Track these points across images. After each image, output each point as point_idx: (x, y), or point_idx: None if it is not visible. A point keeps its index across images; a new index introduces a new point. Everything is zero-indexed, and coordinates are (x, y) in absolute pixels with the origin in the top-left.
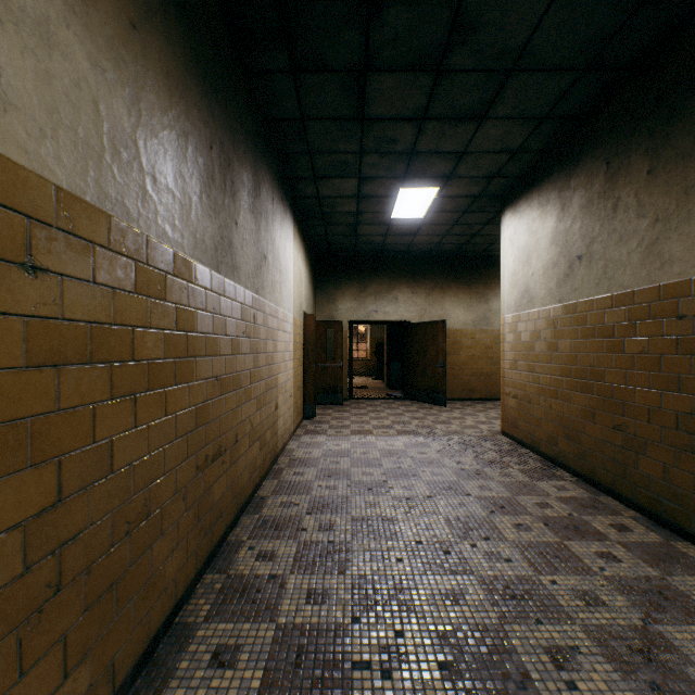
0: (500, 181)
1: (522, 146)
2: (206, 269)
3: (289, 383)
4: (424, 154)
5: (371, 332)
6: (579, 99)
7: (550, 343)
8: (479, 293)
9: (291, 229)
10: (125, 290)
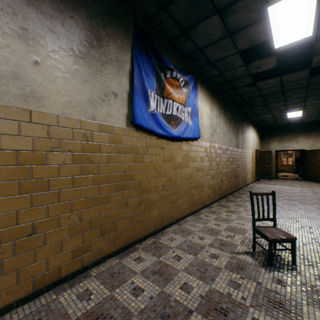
0: None
1: None
2: (235, 148)
3: (250, 169)
4: (290, 108)
5: (295, 153)
6: None
7: None
8: None
9: (250, 129)
10: (229, 154)
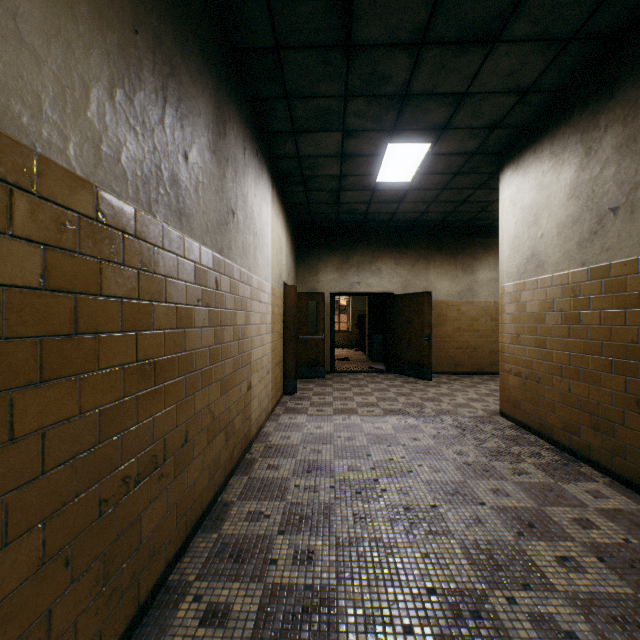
0: (501, 133)
1: (536, 82)
2: (125, 204)
3: (266, 359)
4: (418, 97)
5: (353, 305)
6: (622, 7)
7: (567, 314)
8: (465, 264)
9: (269, 191)
10: None
